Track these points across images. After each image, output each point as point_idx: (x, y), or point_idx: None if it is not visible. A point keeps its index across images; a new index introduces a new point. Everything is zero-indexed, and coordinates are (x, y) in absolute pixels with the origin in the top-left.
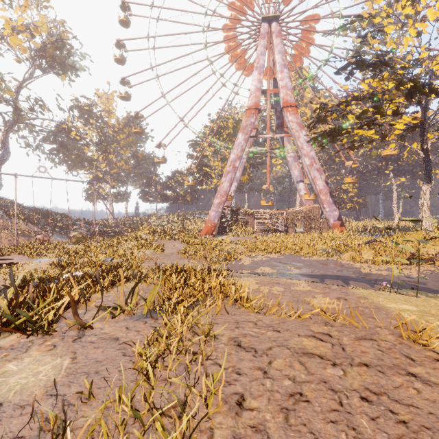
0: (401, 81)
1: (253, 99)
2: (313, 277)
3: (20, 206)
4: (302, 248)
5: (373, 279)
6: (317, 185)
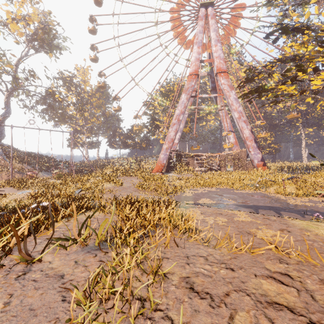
0: (323, 40)
1: (193, 67)
2: (247, 207)
3: (18, 151)
4: (234, 183)
5: (301, 210)
6: (244, 133)
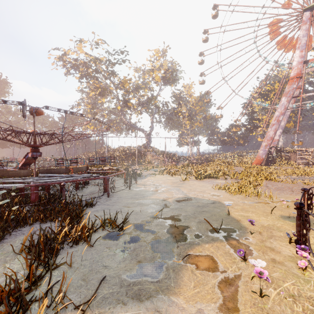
0: None
1: (295, 71)
2: None
3: (158, 150)
4: None
5: None
6: None
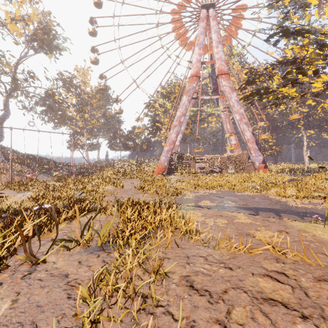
0: (323, 44)
1: (194, 69)
2: (248, 209)
3: (17, 153)
4: (235, 185)
5: (301, 212)
6: (245, 136)
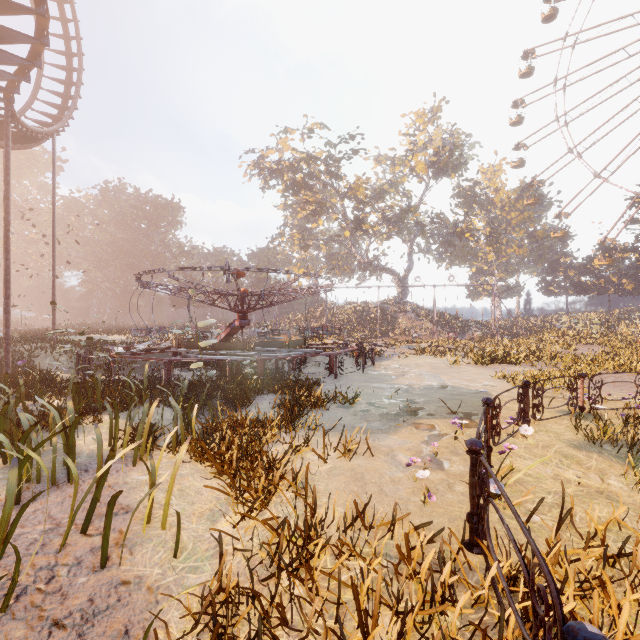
0: None
1: None
2: None
3: (422, 309)
4: None
5: None
6: None
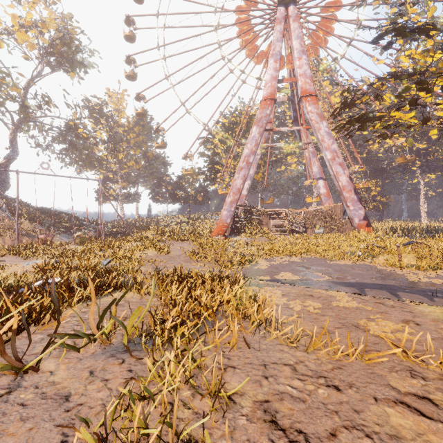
0: None
1: (268, 89)
2: (348, 286)
3: (28, 206)
4: (326, 250)
5: (427, 290)
6: (339, 181)
